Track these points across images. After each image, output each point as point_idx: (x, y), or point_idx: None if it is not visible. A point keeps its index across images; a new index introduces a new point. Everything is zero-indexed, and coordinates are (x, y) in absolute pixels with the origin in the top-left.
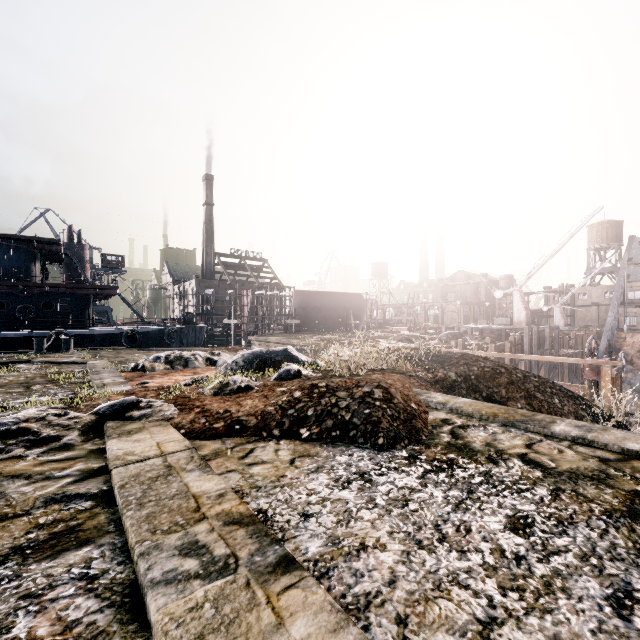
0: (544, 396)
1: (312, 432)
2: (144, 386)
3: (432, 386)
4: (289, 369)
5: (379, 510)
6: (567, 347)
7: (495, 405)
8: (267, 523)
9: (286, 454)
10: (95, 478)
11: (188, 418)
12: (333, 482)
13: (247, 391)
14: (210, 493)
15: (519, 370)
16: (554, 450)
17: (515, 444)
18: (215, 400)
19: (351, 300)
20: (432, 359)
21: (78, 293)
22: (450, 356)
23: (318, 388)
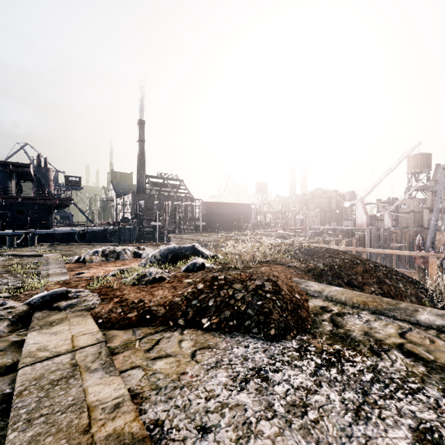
0: (391, 282)
1: (212, 322)
2: (79, 276)
3: (306, 274)
4: (195, 262)
5: (279, 421)
6: (395, 242)
7: (362, 293)
8: (162, 443)
9: (188, 346)
10: (3, 377)
11: (107, 308)
12: (231, 381)
13: (160, 281)
14: (106, 403)
15: (370, 261)
16: (426, 340)
17: (389, 333)
18: (133, 290)
19: (242, 208)
20: (304, 252)
21: (43, 203)
22: (317, 250)
23: (218, 281)
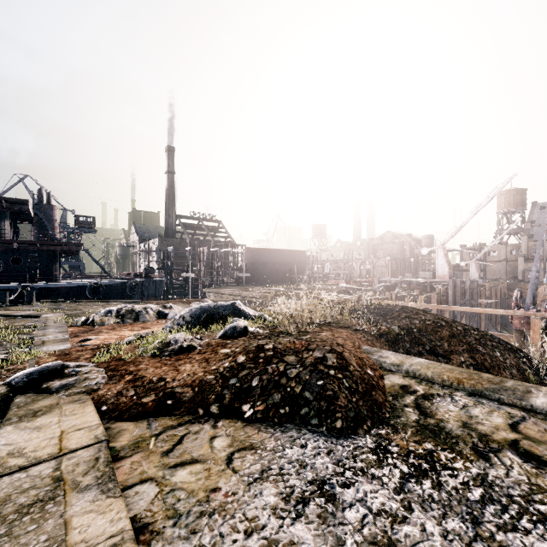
0: (486, 349)
1: (256, 409)
2: (83, 344)
3: (377, 340)
4: (235, 326)
5: None
6: (484, 297)
7: (454, 367)
8: None
9: (223, 445)
10: None
11: (115, 389)
12: (282, 502)
13: (189, 352)
14: (96, 545)
15: (458, 323)
16: None
17: (497, 424)
18: (152, 363)
19: (295, 256)
20: (374, 312)
21: (45, 249)
22: (391, 309)
23: (264, 351)
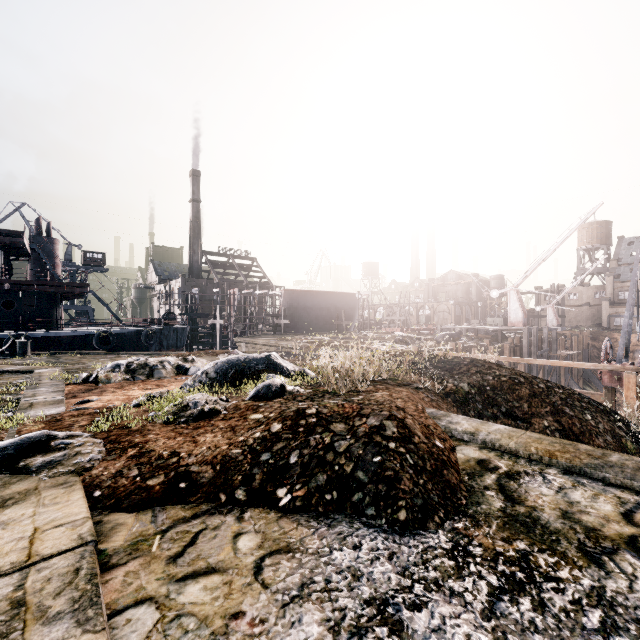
0: (574, 411)
1: (295, 495)
2: (81, 407)
3: (443, 400)
4: (269, 384)
5: None
6: (563, 348)
7: (542, 436)
8: None
9: (250, 546)
10: None
11: (113, 468)
12: (330, 634)
13: (211, 417)
14: None
15: (539, 379)
16: None
17: (605, 513)
18: (164, 432)
19: (342, 300)
20: (438, 366)
21: (43, 291)
22: (458, 362)
23: (305, 418)
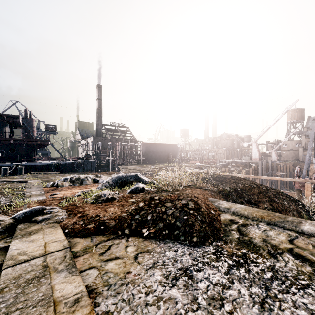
0: (279, 200)
1: (150, 232)
2: (53, 197)
3: (217, 195)
4: (137, 187)
5: (202, 312)
6: (279, 171)
7: (260, 209)
8: None
9: (132, 250)
10: None
11: (72, 221)
12: (165, 279)
13: (112, 201)
14: (68, 298)
15: (263, 185)
16: (309, 245)
17: (282, 240)
18: (92, 207)
19: (171, 147)
20: (215, 179)
21: (28, 143)
22: (225, 177)
23: (154, 200)
